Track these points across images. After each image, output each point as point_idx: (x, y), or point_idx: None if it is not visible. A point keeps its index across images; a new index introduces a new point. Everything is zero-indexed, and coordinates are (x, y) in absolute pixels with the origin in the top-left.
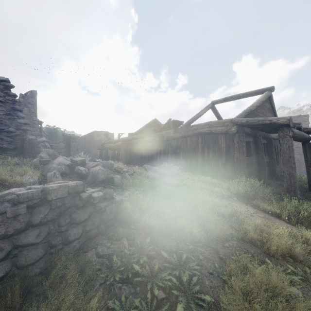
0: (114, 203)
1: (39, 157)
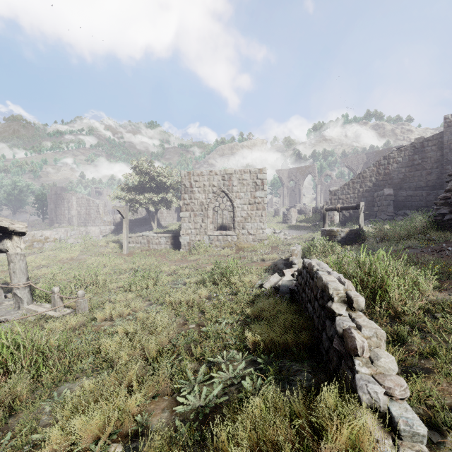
0: (353, 375)
1: None
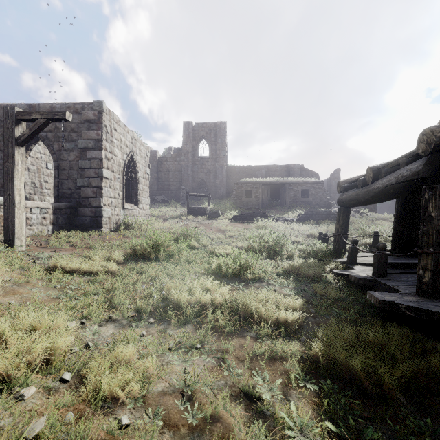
0: None
1: (331, 209)
